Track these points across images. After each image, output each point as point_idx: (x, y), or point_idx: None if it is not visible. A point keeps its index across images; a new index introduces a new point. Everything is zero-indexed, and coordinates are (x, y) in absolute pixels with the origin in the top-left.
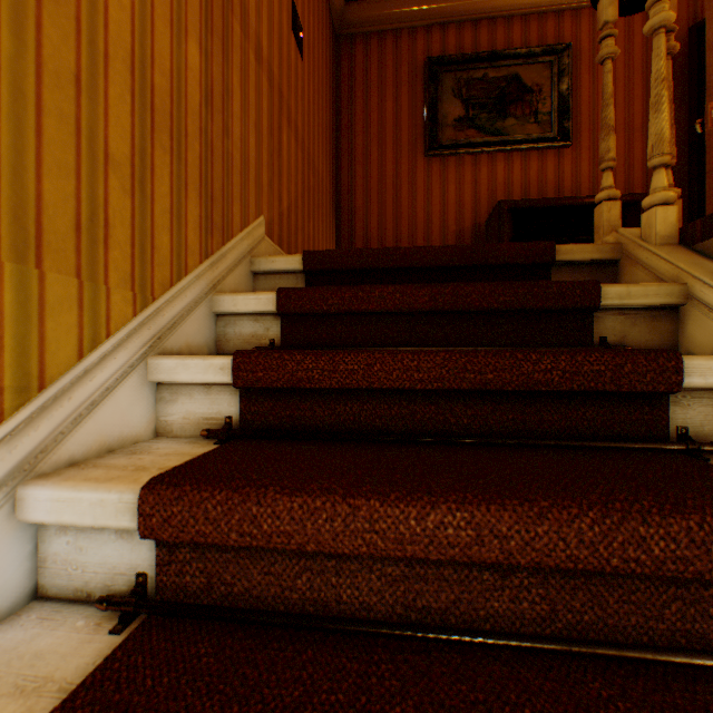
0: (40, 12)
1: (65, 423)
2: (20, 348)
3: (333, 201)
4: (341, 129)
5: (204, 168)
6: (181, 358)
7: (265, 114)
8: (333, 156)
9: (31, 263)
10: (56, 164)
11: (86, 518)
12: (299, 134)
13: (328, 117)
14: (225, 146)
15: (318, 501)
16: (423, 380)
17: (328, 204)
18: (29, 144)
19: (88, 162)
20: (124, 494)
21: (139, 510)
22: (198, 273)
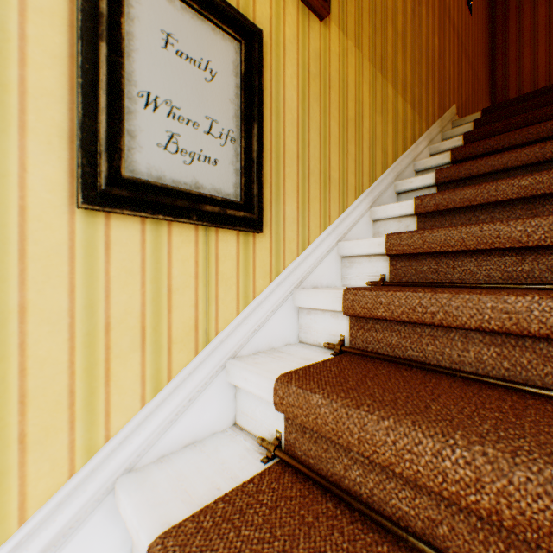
0: (414, 48)
1: (417, 153)
2: (412, 130)
3: (488, 99)
4: (494, 48)
5: (438, 84)
6: (440, 142)
7: (455, 55)
8: (488, 69)
9: (413, 110)
10: (415, 86)
11: (433, 163)
12: (468, 60)
13: (484, 44)
14: (443, 74)
15: (507, 134)
16: (552, 115)
17: (484, 101)
18: (413, 81)
19: (419, 84)
20: (444, 154)
21: (450, 154)
22: (437, 124)
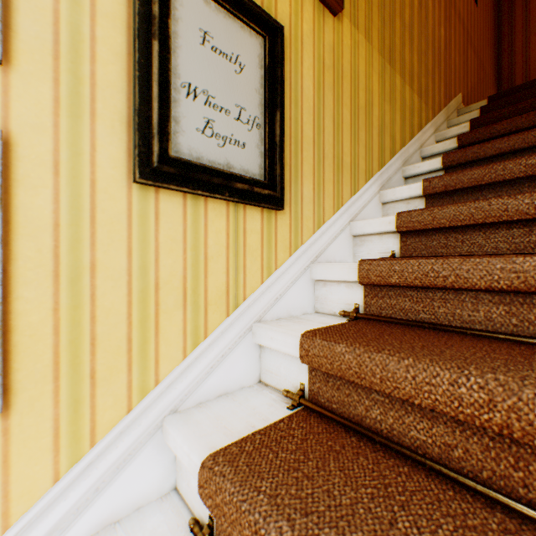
0: (420, 39)
1: (424, 140)
2: (419, 118)
3: (494, 88)
4: (500, 37)
5: (443, 73)
6: (447, 130)
7: (460, 45)
8: (494, 58)
9: (420, 99)
10: (422, 75)
11: (439, 149)
12: (474, 50)
13: (490, 34)
14: (448, 64)
15: (514, 118)
16: None
17: (490, 90)
18: (419, 71)
19: (425, 74)
20: (450, 140)
21: (457, 140)
22: (443, 112)
